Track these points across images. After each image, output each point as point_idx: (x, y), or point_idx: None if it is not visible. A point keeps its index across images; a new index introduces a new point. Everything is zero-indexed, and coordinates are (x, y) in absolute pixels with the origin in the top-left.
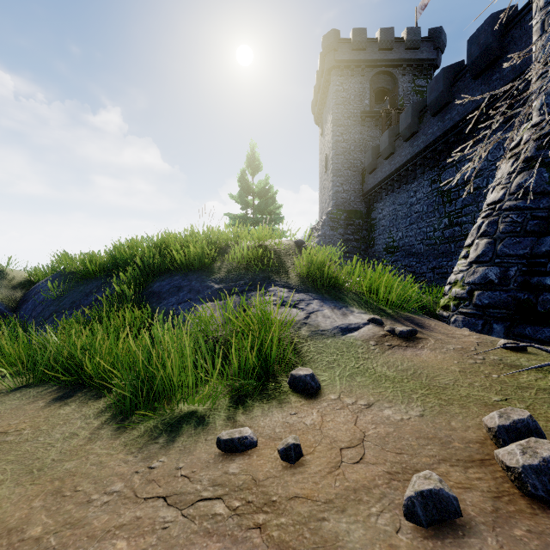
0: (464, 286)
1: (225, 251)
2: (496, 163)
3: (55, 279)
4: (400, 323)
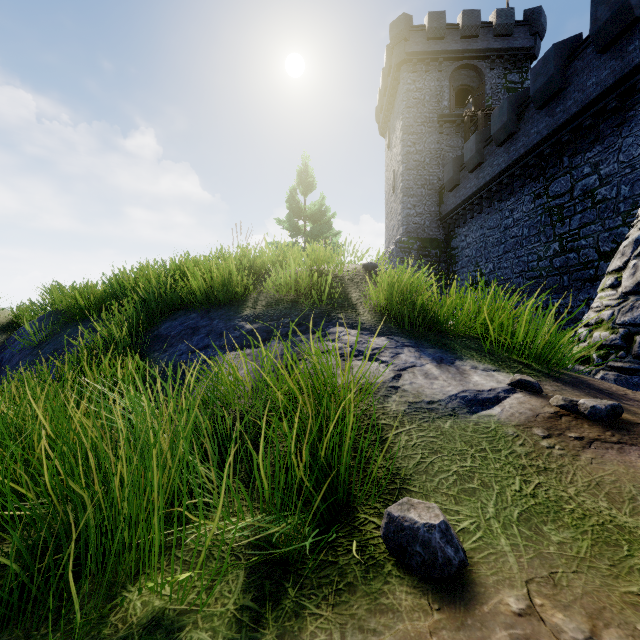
0: (615, 328)
1: (265, 279)
2: (631, 165)
3: (42, 320)
4: (569, 389)
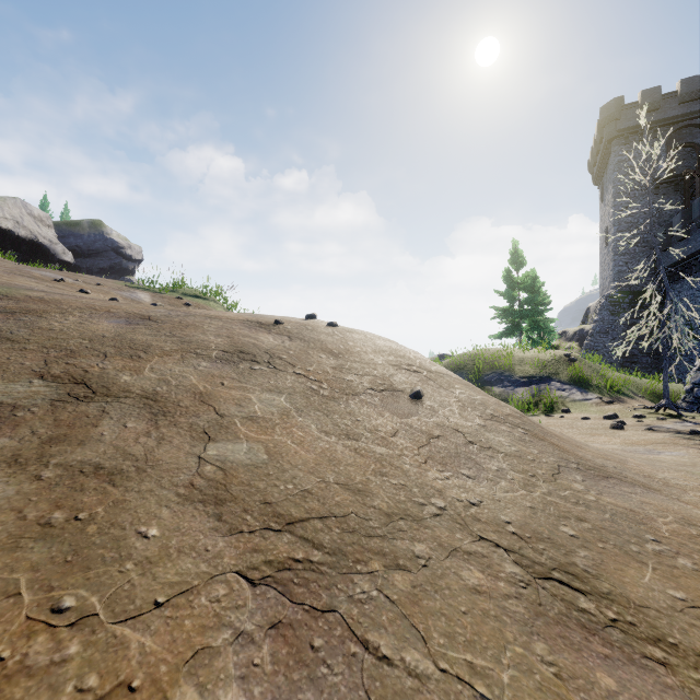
0: (690, 385)
1: (520, 360)
2: None
3: None
4: (611, 399)
